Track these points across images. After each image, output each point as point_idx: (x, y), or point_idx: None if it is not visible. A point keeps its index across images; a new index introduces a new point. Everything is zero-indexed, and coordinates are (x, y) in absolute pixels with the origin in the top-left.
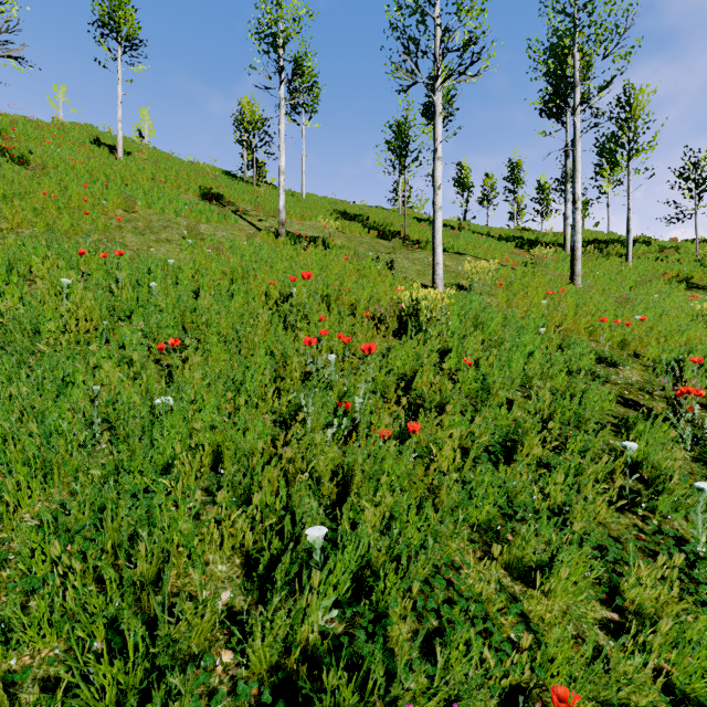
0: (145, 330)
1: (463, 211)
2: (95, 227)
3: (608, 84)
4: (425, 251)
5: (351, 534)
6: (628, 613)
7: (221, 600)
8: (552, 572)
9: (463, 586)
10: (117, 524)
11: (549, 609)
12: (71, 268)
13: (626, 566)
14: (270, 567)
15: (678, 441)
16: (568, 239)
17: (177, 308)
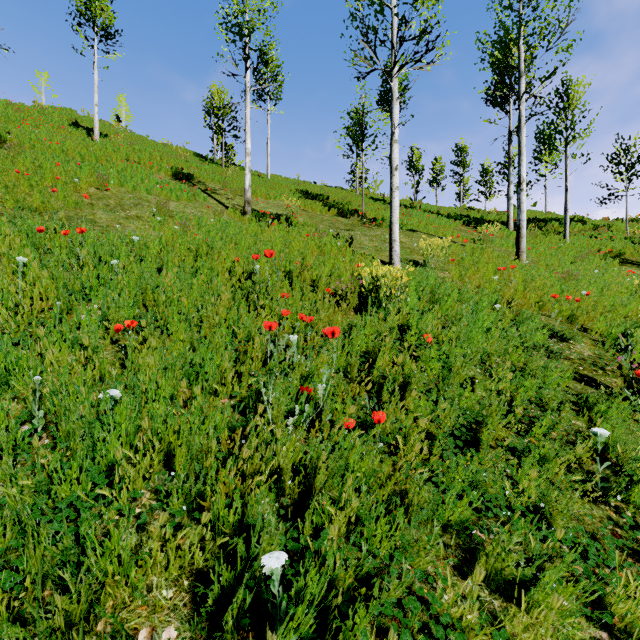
0: (102, 310)
1: (414, 192)
2: (66, 204)
3: (551, 74)
4: (381, 228)
5: (314, 544)
6: (616, 630)
7: (163, 639)
8: (537, 590)
9: (439, 608)
10: (40, 552)
11: (538, 639)
12: (32, 245)
13: (607, 568)
14: (220, 597)
15: (637, 419)
16: (511, 217)
17: (139, 286)
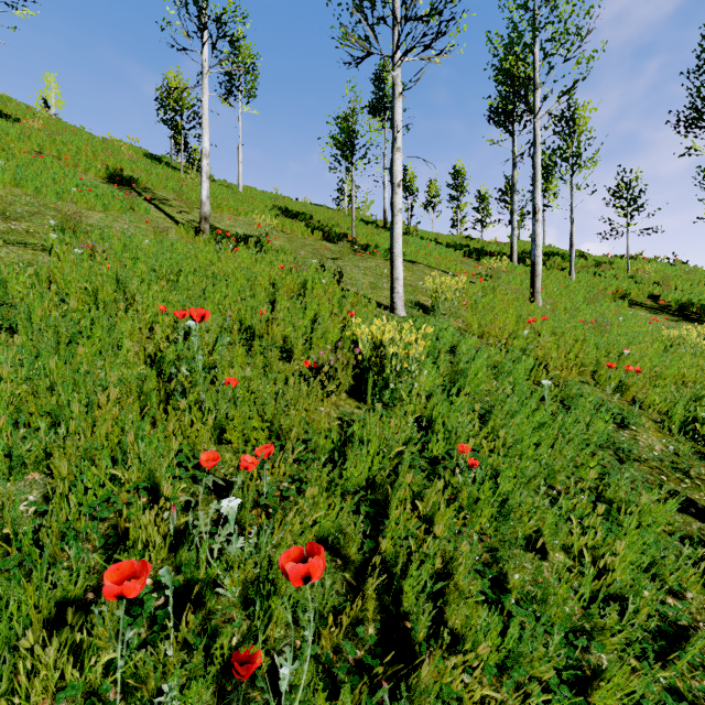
0: None
1: (408, 215)
2: None
3: (570, 89)
4: (375, 257)
5: None
6: None
7: None
8: None
9: None
10: None
11: None
12: None
13: None
14: None
15: None
16: (515, 250)
17: None
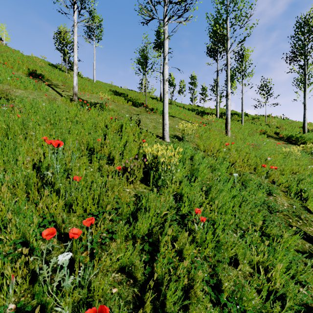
0: None
1: (171, 96)
2: None
3: (242, 40)
4: (156, 114)
5: None
6: None
7: None
8: None
9: None
10: None
11: None
12: None
13: None
14: None
15: None
16: (218, 112)
17: None
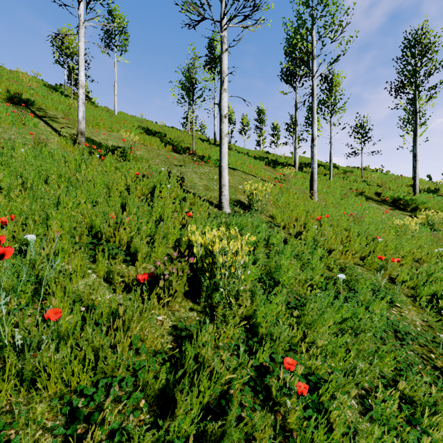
0: None
1: (230, 137)
2: None
3: (335, 60)
4: (208, 164)
5: None
6: None
7: None
8: None
9: None
10: None
11: None
12: None
13: None
14: None
15: None
16: (297, 162)
17: None
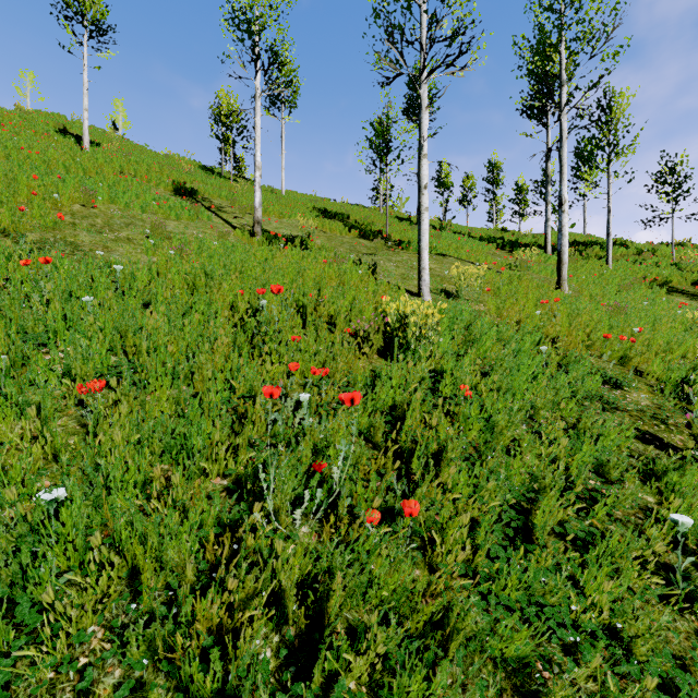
0: (65, 362)
1: (443, 211)
2: (42, 223)
3: (595, 84)
4: (408, 252)
5: None
6: None
7: None
8: None
9: None
10: None
11: None
12: None
13: None
14: None
15: None
16: (549, 241)
17: (117, 328)
